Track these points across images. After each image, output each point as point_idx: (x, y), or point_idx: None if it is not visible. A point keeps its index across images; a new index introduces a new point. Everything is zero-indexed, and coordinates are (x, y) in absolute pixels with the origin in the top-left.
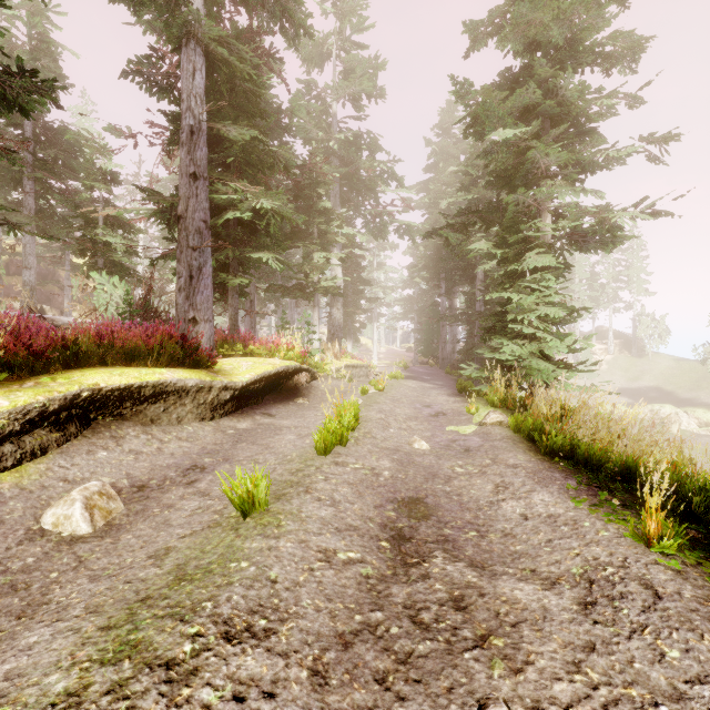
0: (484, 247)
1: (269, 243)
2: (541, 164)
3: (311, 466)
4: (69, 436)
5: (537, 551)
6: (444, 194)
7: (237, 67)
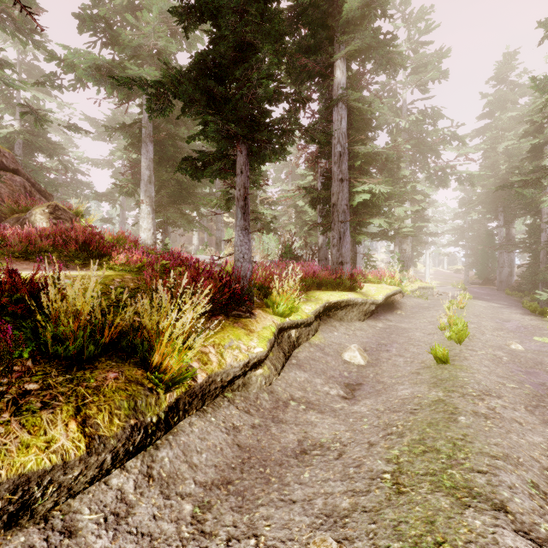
0: None
1: (380, 212)
2: None
3: (454, 349)
4: (319, 324)
5: None
6: (501, 138)
7: (364, 109)
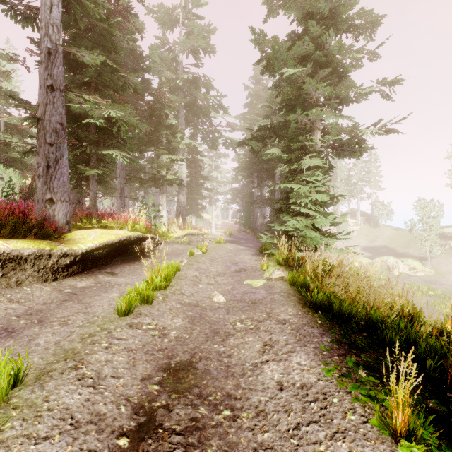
0: (275, 152)
1: (118, 144)
2: (313, 96)
3: (105, 329)
4: None
5: (283, 445)
6: (256, 121)
7: (89, 7)
